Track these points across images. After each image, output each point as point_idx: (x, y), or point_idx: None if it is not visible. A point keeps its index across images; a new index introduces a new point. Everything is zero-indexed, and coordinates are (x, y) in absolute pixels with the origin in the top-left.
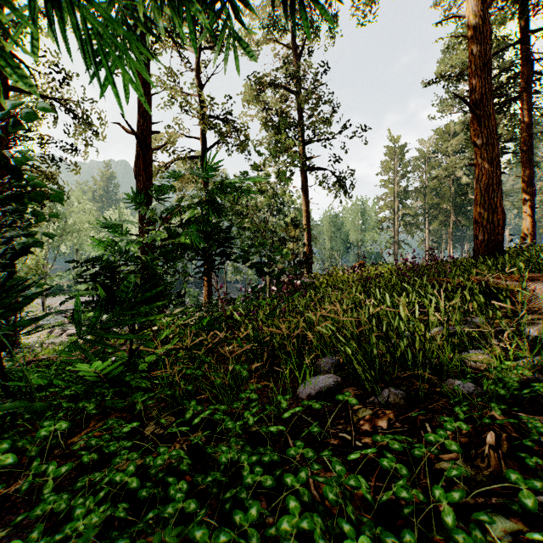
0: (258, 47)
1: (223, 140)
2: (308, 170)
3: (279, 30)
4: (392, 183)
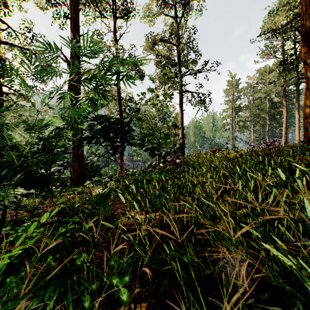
0: (151, 18)
1: (129, 72)
2: (182, 93)
3: (164, 7)
4: (231, 102)
